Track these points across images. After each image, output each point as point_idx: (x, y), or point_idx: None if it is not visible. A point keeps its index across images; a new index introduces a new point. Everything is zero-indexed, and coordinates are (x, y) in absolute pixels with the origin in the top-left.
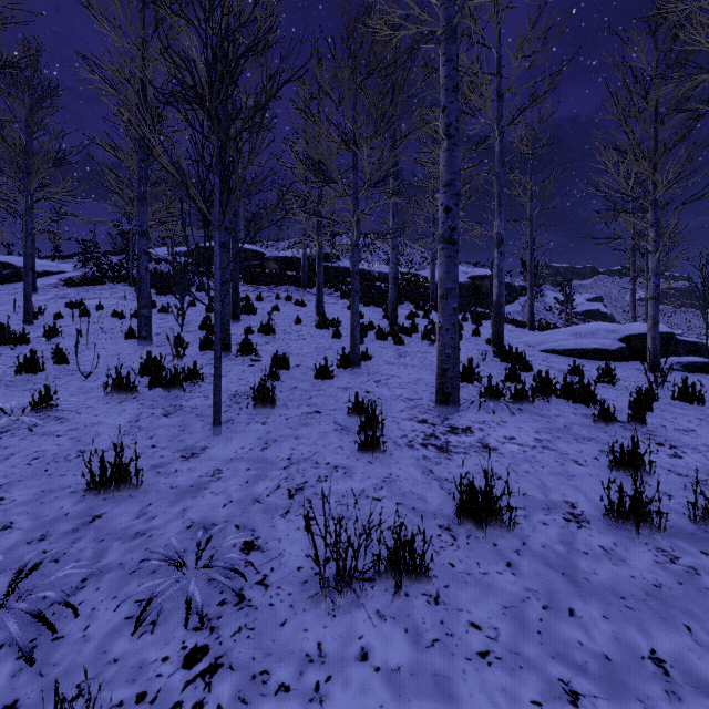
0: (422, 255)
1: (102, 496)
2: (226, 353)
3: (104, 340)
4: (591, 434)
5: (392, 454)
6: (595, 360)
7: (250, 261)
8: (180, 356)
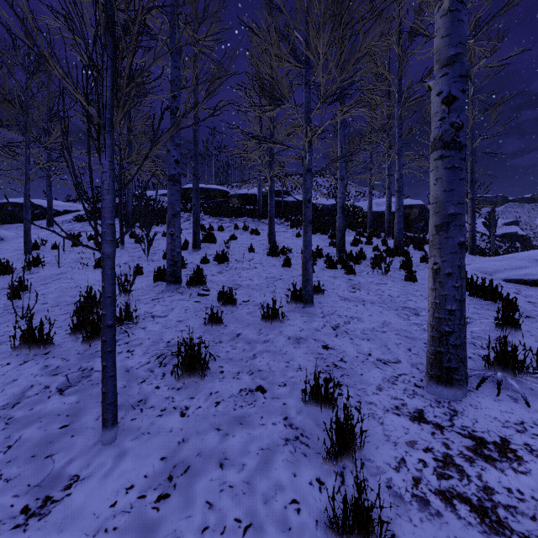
0: (357, 190)
1: None
2: (176, 286)
3: (77, 270)
4: None
5: (396, 537)
6: None
7: (218, 199)
8: (126, 290)
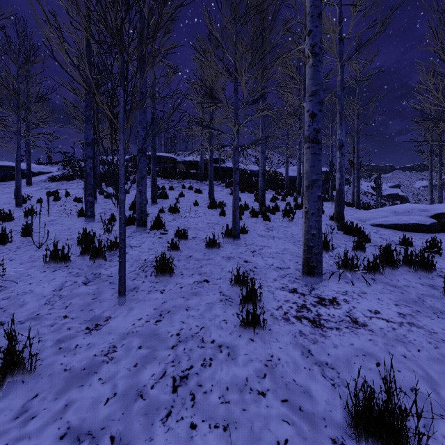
0: (278, 159)
1: None
2: (143, 228)
3: (64, 218)
4: None
5: (271, 329)
6: (414, 232)
7: (167, 164)
8: (109, 230)
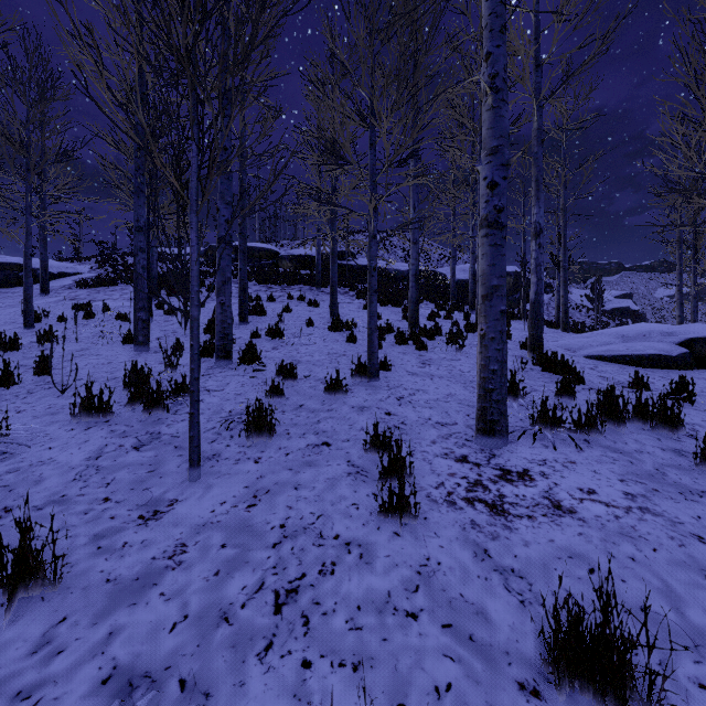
0: (440, 252)
1: (0, 599)
2: (227, 362)
3: (101, 345)
4: (698, 484)
5: (427, 518)
6: (652, 368)
7: (264, 261)
8: (173, 365)
